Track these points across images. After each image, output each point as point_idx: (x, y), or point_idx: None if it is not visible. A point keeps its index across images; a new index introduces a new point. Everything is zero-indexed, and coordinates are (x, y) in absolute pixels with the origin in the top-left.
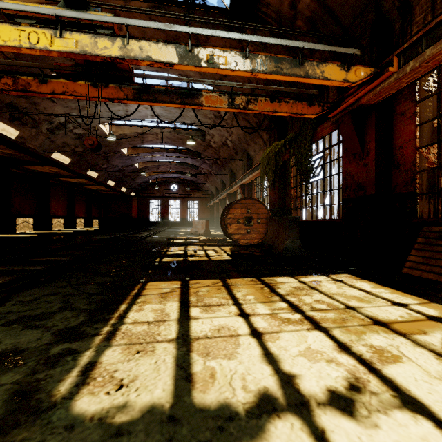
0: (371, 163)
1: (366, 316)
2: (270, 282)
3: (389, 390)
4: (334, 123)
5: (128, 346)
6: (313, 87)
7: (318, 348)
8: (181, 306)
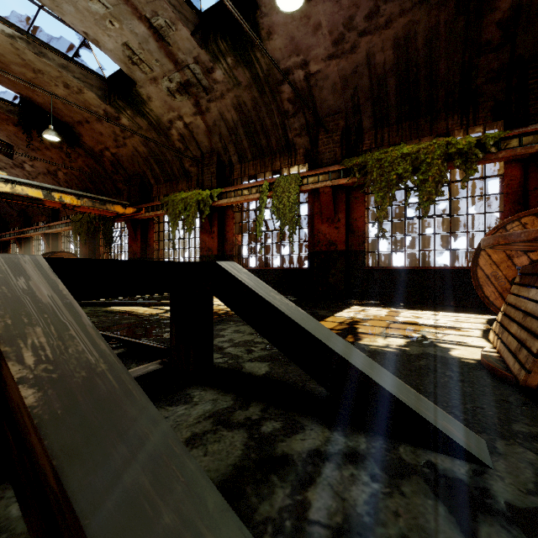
0: (139, 244)
1: None
2: None
3: None
4: (124, 220)
5: None
6: (115, 189)
7: None
8: None
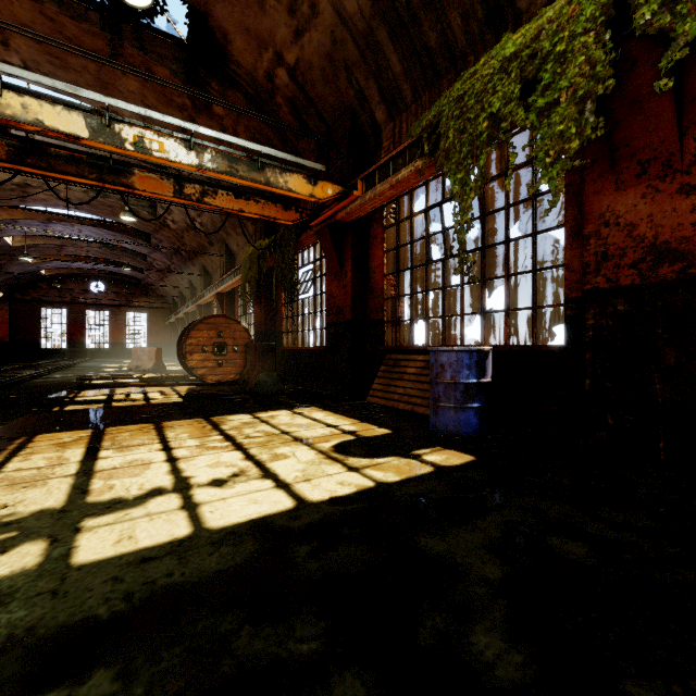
0: (348, 285)
1: (293, 437)
2: (218, 421)
3: (261, 473)
4: (317, 234)
5: (10, 486)
6: None
7: (227, 460)
8: (89, 451)
